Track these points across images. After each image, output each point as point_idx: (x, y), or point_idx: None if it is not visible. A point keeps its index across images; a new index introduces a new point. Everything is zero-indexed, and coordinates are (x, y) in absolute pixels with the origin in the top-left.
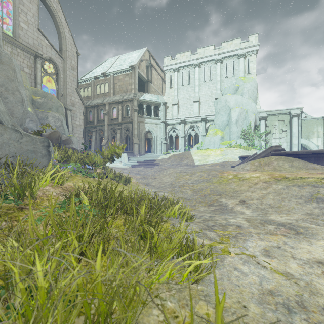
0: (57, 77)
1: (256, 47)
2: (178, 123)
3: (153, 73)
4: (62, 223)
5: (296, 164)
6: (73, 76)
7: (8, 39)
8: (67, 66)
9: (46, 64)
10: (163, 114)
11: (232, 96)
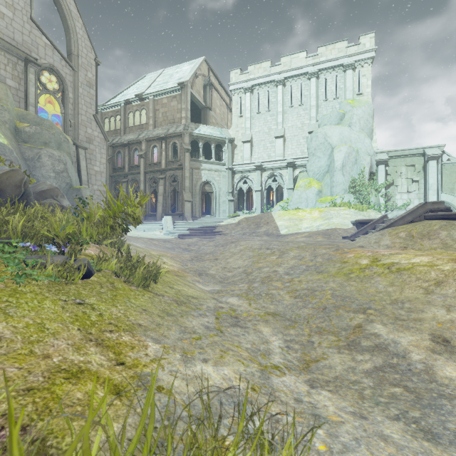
0: (63, 97)
1: (372, 53)
2: (252, 170)
3: (213, 96)
4: None
5: None
6: (90, 96)
7: None
8: (80, 80)
9: (47, 76)
10: (228, 157)
11: (335, 129)
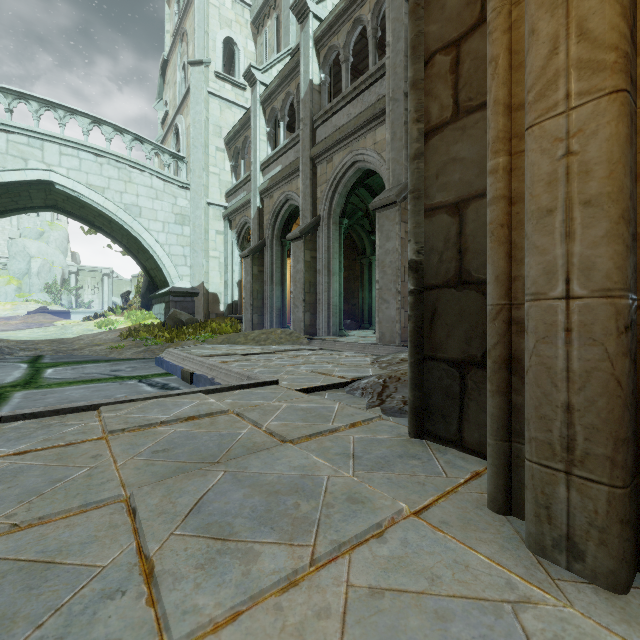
0: None
1: None
2: None
3: None
4: None
5: (47, 317)
6: None
7: None
8: None
9: None
10: None
11: (34, 243)
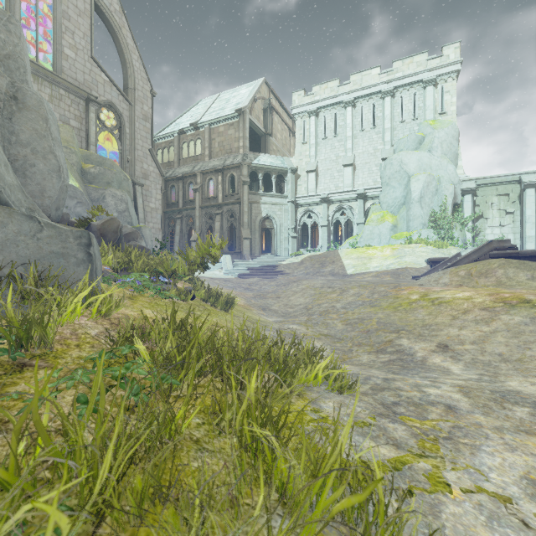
0: (120, 133)
1: (457, 65)
2: (318, 203)
3: (274, 120)
4: (63, 427)
5: None
6: (146, 130)
7: (46, 75)
8: (136, 114)
9: (104, 112)
10: (291, 188)
11: (412, 155)
